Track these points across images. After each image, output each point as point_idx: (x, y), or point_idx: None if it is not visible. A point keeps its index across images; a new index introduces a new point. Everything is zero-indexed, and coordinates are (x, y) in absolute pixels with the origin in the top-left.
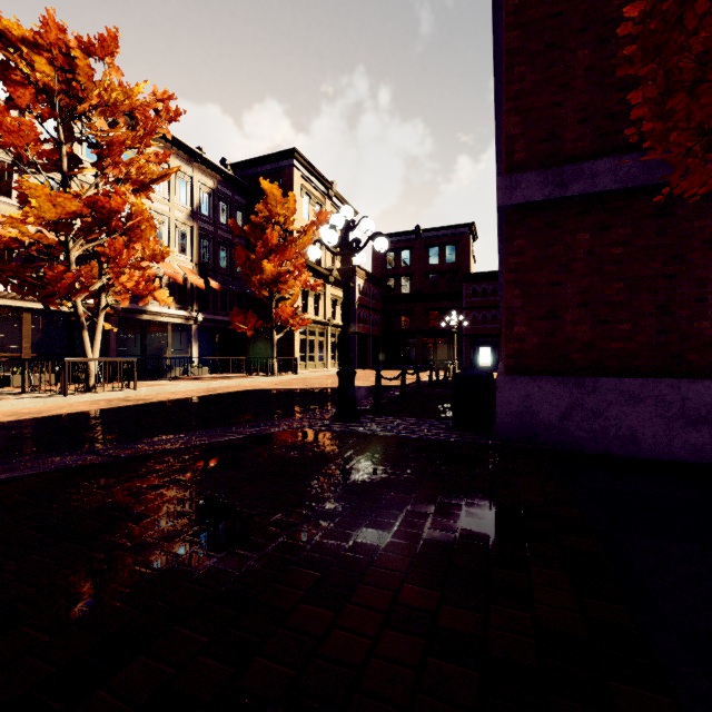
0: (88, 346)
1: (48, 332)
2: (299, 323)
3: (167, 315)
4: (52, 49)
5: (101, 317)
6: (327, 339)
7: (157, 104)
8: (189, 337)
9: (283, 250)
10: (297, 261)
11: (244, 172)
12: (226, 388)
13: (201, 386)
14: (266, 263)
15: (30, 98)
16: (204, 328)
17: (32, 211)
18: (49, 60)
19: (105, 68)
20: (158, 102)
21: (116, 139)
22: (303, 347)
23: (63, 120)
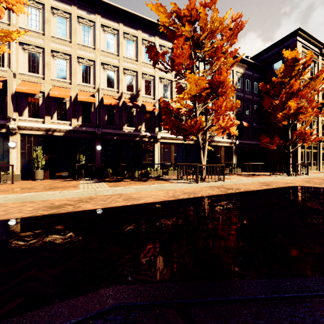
0: (202, 158)
1: (179, 152)
2: (311, 140)
3: (222, 142)
4: (192, 12)
5: (206, 143)
6: (319, 151)
7: (230, 25)
8: (231, 153)
9: (300, 92)
10: (307, 99)
11: (258, 59)
12: (273, 183)
13: (254, 181)
14: (290, 102)
15: (182, 42)
16: (238, 148)
17: (187, 92)
18: (189, 20)
19: (211, 13)
20: (231, 24)
21: (218, 45)
22: (301, 157)
23: (192, 50)
